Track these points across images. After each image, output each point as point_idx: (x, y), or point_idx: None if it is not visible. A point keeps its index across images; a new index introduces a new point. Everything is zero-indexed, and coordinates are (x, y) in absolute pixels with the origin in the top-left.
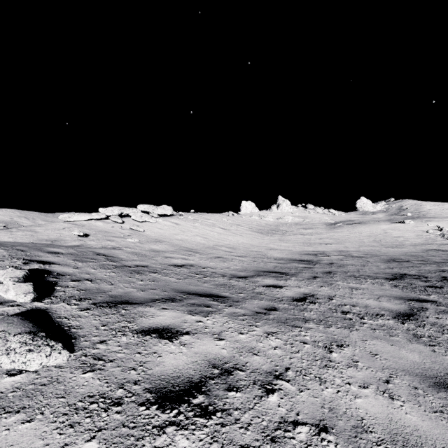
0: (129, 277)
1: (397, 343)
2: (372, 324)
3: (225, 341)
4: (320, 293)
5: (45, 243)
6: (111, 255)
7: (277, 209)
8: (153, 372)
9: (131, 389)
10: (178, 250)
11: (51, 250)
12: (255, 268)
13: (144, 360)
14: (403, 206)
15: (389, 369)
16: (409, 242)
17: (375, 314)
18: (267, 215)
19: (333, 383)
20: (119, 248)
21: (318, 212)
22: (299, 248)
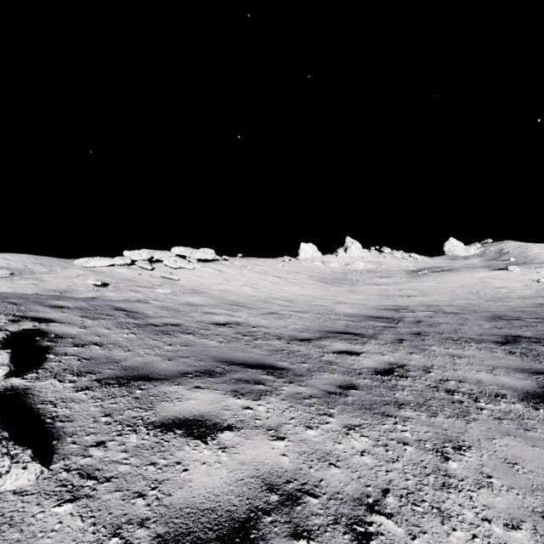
0: (154, 340)
1: (540, 442)
2: (493, 410)
3: (285, 442)
4: (412, 363)
5: (53, 295)
6: (133, 310)
7: (345, 253)
8: (173, 501)
9: (132, 537)
10: (220, 304)
11: (54, 304)
12: (321, 327)
13: (160, 478)
14: (504, 249)
15: (542, 490)
16: (515, 294)
17: (494, 395)
18: (332, 260)
19: (462, 520)
20: (145, 301)
21: (396, 257)
22: (375, 301)
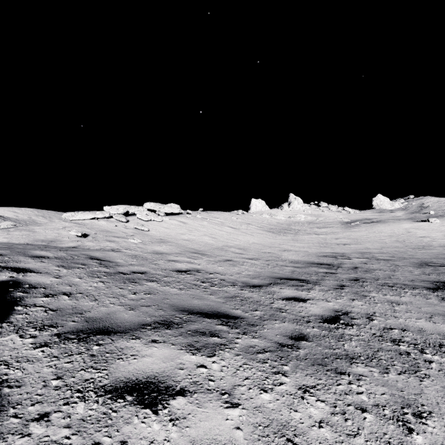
0: (120, 288)
1: None
2: (440, 363)
3: (239, 410)
4: (355, 310)
5: (40, 244)
6: (106, 259)
7: (288, 207)
8: None
9: None
10: (183, 252)
11: (36, 254)
12: (270, 274)
13: None
14: (424, 204)
15: None
16: (436, 243)
17: (438, 345)
18: (277, 213)
19: None
20: (118, 250)
21: (332, 210)
22: (315, 249)
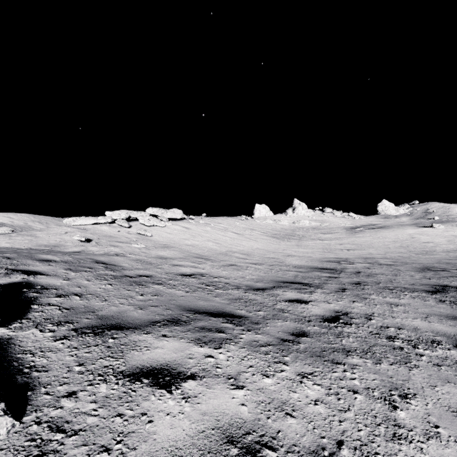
0: (128, 290)
1: None
2: (431, 356)
3: (244, 391)
4: (355, 311)
5: (44, 249)
6: (112, 263)
7: (293, 213)
8: (136, 456)
9: None
10: (187, 257)
11: (43, 258)
12: (274, 278)
13: (126, 430)
14: (429, 209)
15: None
16: (440, 248)
17: (430, 341)
18: (282, 219)
19: None
20: (122, 255)
21: (337, 216)
22: (319, 254)
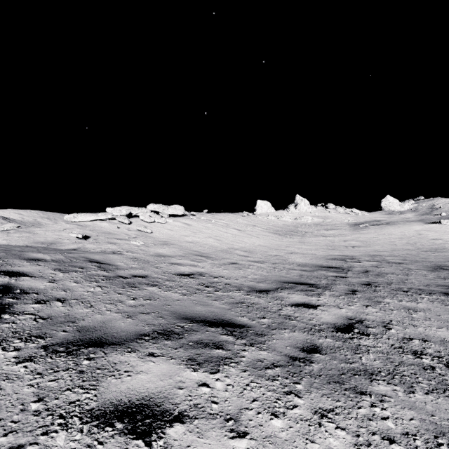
0: (119, 294)
1: None
2: None
3: (247, 441)
4: (370, 317)
5: (40, 247)
6: (106, 262)
7: (295, 209)
8: None
9: None
10: (187, 255)
11: (33, 257)
12: (277, 277)
13: None
14: (435, 205)
15: None
16: None
17: None
18: (284, 215)
19: None
20: (119, 253)
21: (340, 212)
22: (323, 251)
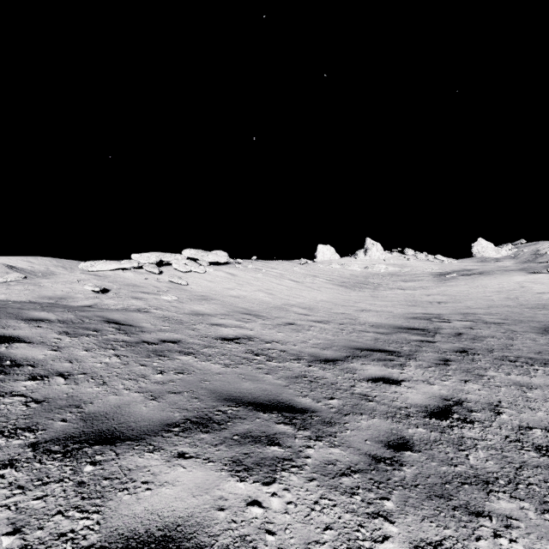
0: (142, 365)
1: None
2: None
3: None
4: (471, 397)
5: (46, 302)
6: (128, 323)
7: (364, 255)
8: None
9: None
10: (231, 313)
11: (33, 316)
12: (346, 342)
13: None
14: (540, 251)
15: None
16: None
17: None
18: (351, 263)
19: None
20: (146, 310)
21: (421, 259)
22: (402, 308)
